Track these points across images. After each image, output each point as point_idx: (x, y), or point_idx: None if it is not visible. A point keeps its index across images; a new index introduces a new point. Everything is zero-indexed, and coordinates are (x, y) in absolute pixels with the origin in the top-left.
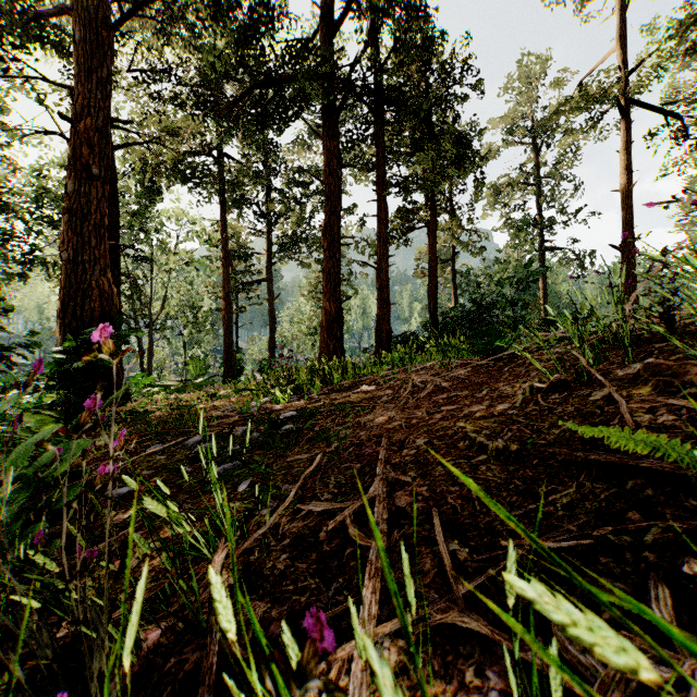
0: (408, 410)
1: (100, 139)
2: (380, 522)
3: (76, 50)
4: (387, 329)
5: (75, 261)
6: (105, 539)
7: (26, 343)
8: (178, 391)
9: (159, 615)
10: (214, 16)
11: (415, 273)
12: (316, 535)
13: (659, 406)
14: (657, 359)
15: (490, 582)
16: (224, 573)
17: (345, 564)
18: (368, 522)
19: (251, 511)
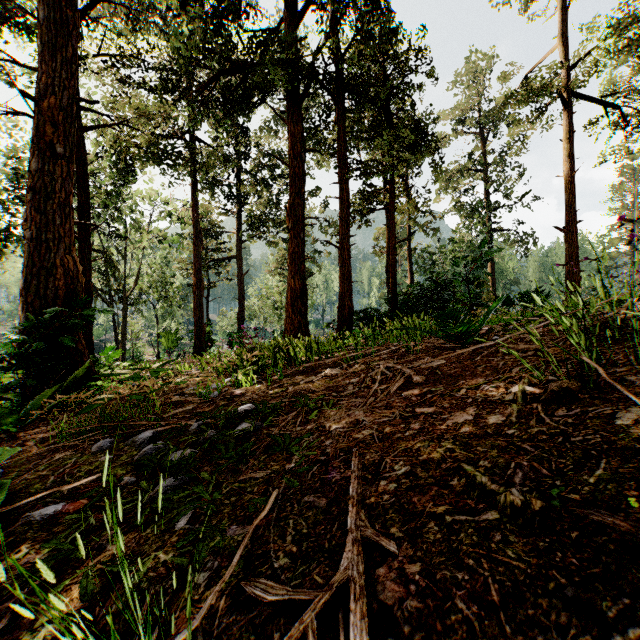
0: (379, 410)
1: (65, 118)
2: None
3: (41, 29)
4: (349, 305)
5: (39, 240)
6: None
7: None
8: (132, 378)
9: None
10: (182, 4)
11: (374, 252)
12: None
13: None
14: None
15: None
16: None
17: None
18: (340, 635)
19: (183, 572)
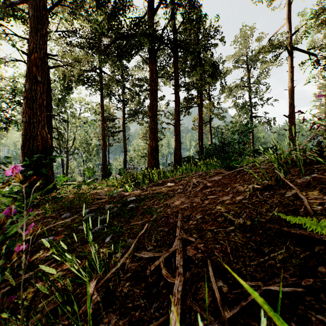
0: (191, 197)
1: (42, 63)
2: (179, 267)
3: (30, 20)
4: (179, 154)
5: (29, 122)
6: (35, 268)
7: (4, 162)
8: (77, 186)
9: (58, 319)
10: (97, 6)
11: (192, 128)
12: (144, 271)
13: (324, 202)
14: (318, 175)
15: (242, 308)
16: (95, 293)
17: (160, 291)
18: (172, 265)
19: (111, 254)
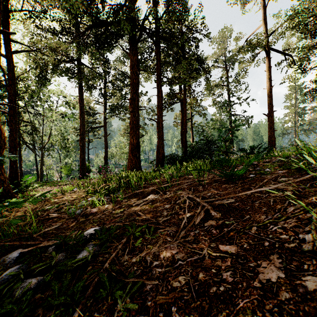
0: (189, 244)
1: None
2: None
3: None
4: (162, 152)
5: None
6: None
7: None
8: (16, 206)
9: None
10: None
11: (174, 125)
12: None
13: None
14: None
15: None
16: None
17: None
18: None
19: None
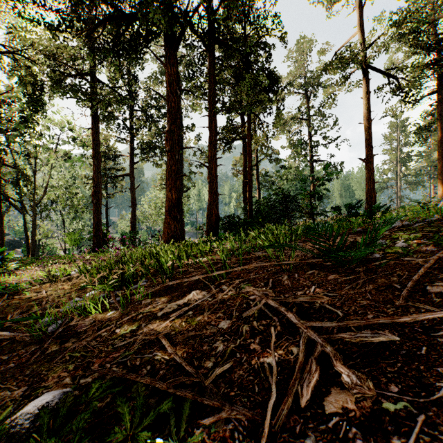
0: None
1: None
2: None
3: None
4: (215, 213)
5: None
6: None
7: None
8: None
9: None
10: None
11: (233, 173)
12: None
13: None
14: None
15: None
16: None
17: None
18: None
19: None
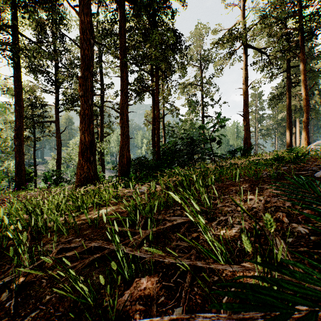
0: None
1: None
2: None
3: None
4: (127, 155)
5: None
6: None
7: None
8: None
9: None
10: None
11: (144, 123)
12: None
13: None
14: None
15: None
16: None
17: None
18: None
19: None
